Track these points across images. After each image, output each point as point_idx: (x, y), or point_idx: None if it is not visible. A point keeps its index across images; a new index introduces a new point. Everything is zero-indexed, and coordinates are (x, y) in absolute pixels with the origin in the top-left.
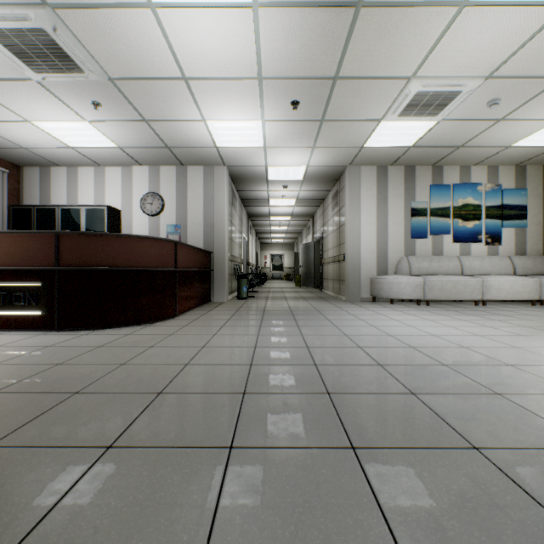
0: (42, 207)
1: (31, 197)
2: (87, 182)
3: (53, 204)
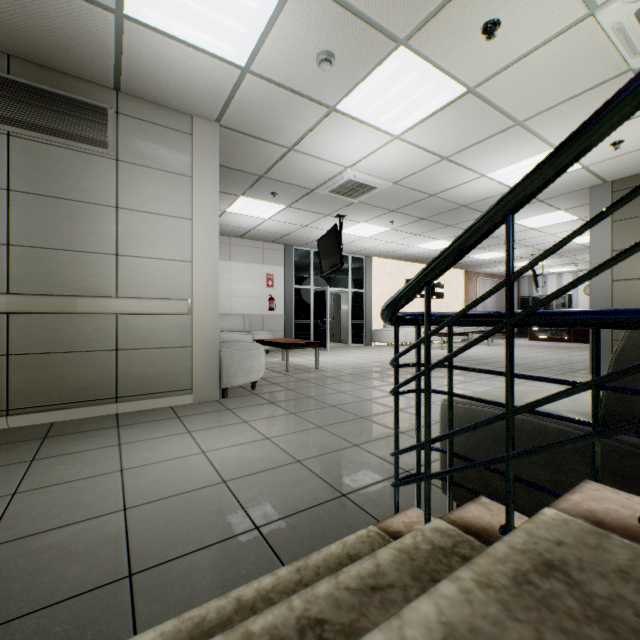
0: (533, 297)
1: (523, 291)
2: (551, 282)
3: (533, 293)
